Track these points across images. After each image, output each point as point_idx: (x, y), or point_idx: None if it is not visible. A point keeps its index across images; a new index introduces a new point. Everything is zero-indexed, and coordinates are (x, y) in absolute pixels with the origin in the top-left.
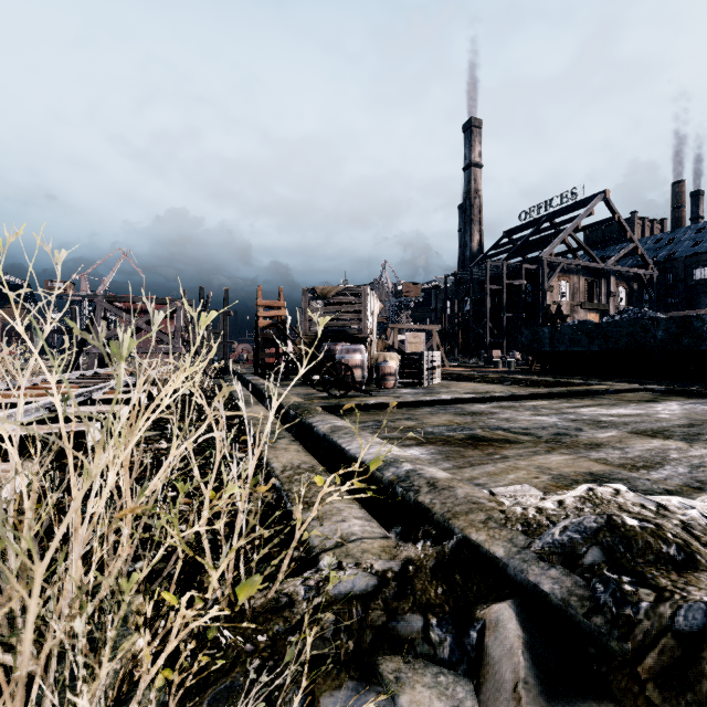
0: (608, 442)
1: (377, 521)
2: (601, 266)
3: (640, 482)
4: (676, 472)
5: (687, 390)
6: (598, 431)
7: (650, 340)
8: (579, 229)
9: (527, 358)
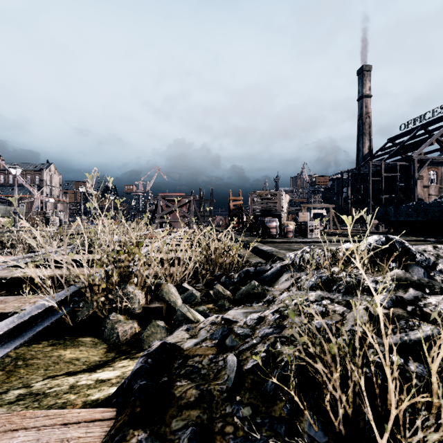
0: None
1: None
2: None
3: None
4: None
5: None
6: None
7: None
8: None
9: None
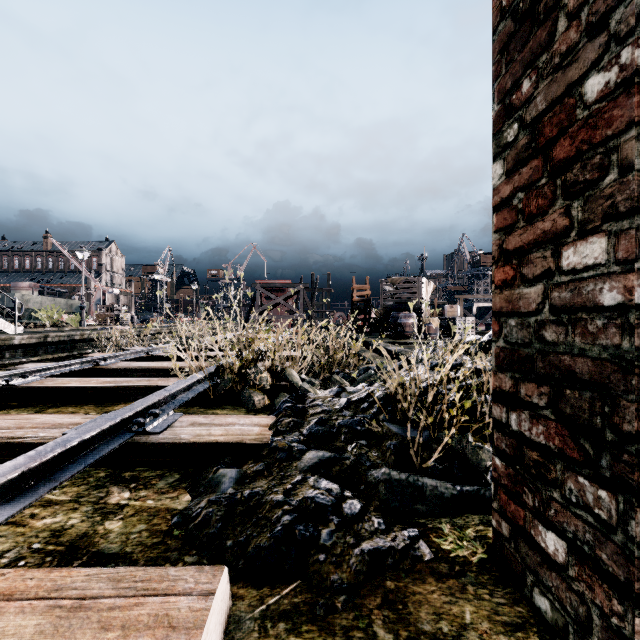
0: None
1: None
2: None
3: None
4: None
5: None
6: None
7: None
8: None
9: None
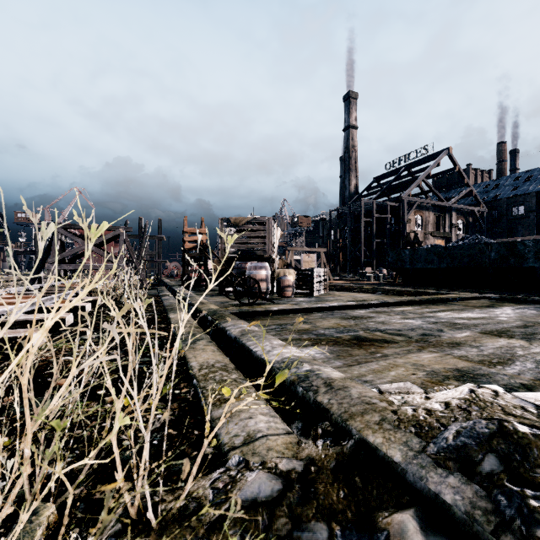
0: (465, 341)
1: (280, 415)
2: (446, 204)
3: (499, 377)
4: (526, 367)
5: (516, 298)
6: (455, 332)
7: (485, 260)
8: (429, 176)
9: (392, 273)
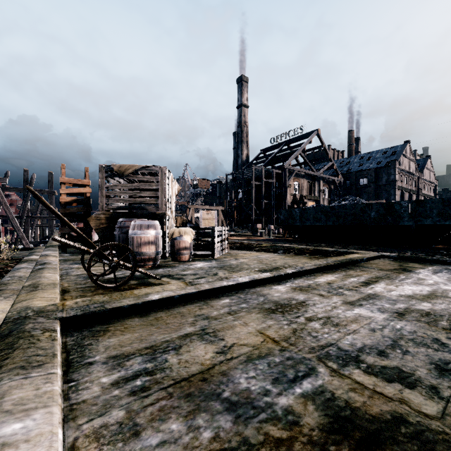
0: None
1: None
2: (316, 174)
3: None
4: None
5: (415, 257)
6: None
7: (366, 218)
8: (304, 151)
9: (278, 229)
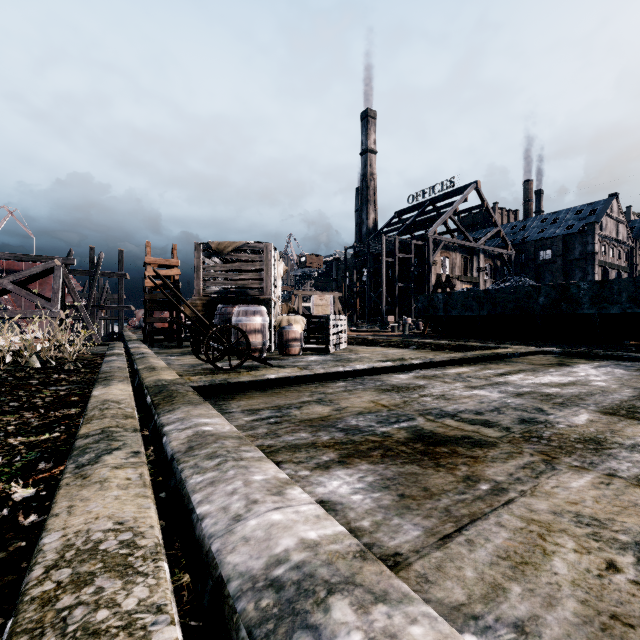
0: (601, 434)
1: None
2: (474, 245)
3: None
4: None
5: (584, 352)
6: (565, 412)
7: (533, 306)
8: (456, 213)
9: (417, 323)
